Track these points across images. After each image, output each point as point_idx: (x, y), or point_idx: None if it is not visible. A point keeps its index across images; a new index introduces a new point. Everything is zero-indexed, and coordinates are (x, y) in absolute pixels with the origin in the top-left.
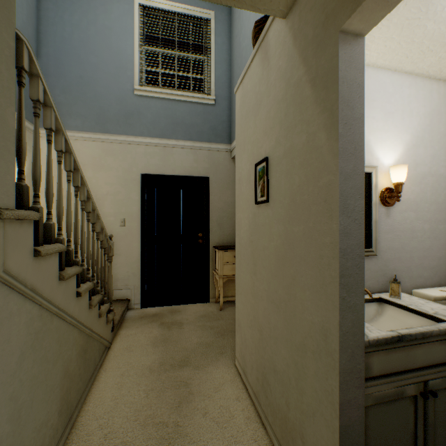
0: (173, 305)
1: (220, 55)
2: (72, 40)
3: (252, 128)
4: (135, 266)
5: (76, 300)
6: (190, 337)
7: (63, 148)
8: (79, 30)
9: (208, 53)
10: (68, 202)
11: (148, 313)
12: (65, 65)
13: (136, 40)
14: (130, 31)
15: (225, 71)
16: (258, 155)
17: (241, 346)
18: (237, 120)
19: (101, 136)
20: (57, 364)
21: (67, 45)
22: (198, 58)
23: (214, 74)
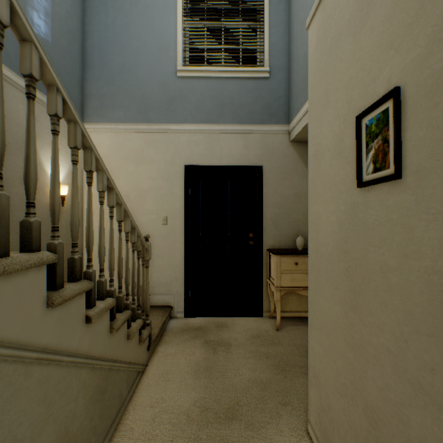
0: (220, 317)
1: (275, 17)
2: (115, 26)
3: (347, 58)
4: (178, 270)
5: (84, 328)
6: (240, 368)
7: (58, 110)
8: (121, 15)
9: (261, 17)
10: (73, 191)
11: (191, 326)
12: (108, 55)
13: (179, 15)
14: (173, 6)
15: (281, 35)
16: (364, 97)
17: (320, 412)
18: (312, 66)
19: (143, 127)
20: (41, 436)
21: (110, 33)
22: (248, 25)
23: (268, 40)
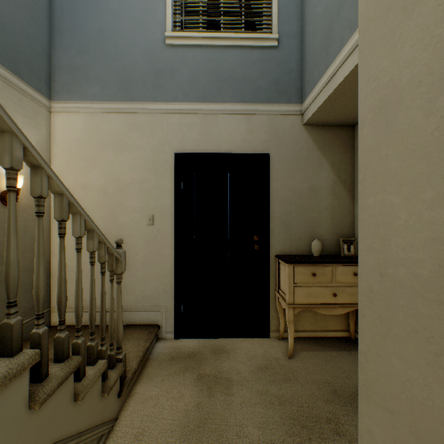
0: (218, 338)
1: None
2: None
3: None
4: (167, 280)
5: None
6: (245, 424)
7: None
8: None
9: None
10: None
11: (181, 351)
12: (82, 17)
13: None
14: None
15: None
16: None
17: None
18: None
19: (124, 106)
20: None
21: None
22: None
23: (277, 2)
